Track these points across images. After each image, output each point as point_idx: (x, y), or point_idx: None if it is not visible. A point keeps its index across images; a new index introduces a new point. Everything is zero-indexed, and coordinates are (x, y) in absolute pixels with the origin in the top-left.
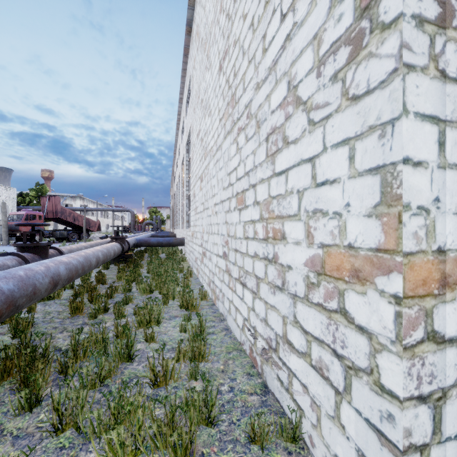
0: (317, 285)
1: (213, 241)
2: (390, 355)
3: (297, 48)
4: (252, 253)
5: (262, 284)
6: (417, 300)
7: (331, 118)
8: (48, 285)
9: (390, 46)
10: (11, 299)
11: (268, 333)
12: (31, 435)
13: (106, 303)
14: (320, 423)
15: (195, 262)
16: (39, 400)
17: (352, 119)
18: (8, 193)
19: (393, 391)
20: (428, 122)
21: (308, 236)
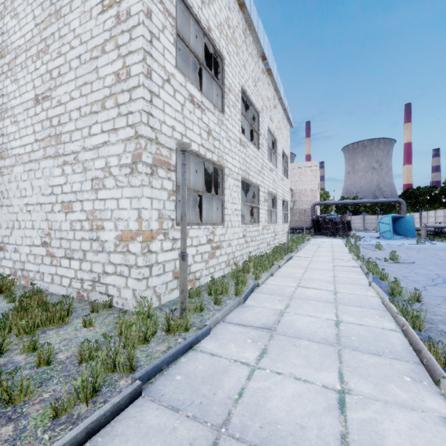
0: (119, 245)
1: (22, 235)
2: (140, 257)
3: (111, 152)
4: (79, 238)
5: (88, 253)
6: (146, 242)
7: (125, 188)
8: None
9: (140, 178)
10: None
11: (93, 276)
12: None
13: None
14: (121, 293)
15: None
16: None
17: (131, 192)
18: None
19: (140, 266)
20: (149, 198)
21: (116, 227)
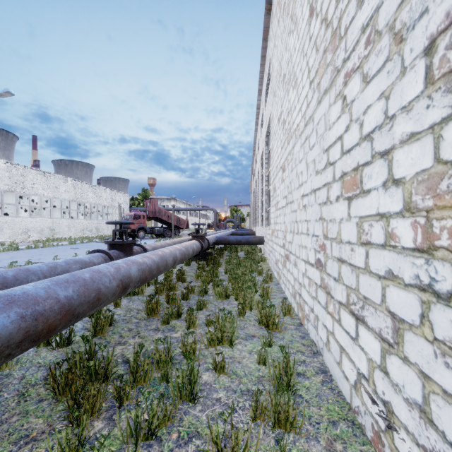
0: None
1: (299, 243)
2: None
3: None
4: (380, 271)
5: (411, 335)
6: None
7: None
8: (115, 288)
9: None
10: (67, 308)
11: (432, 443)
12: None
13: (179, 308)
14: None
15: (275, 264)
16: (82, 444)
17: None
18: (124, 198)
19: None
20: None
21: None
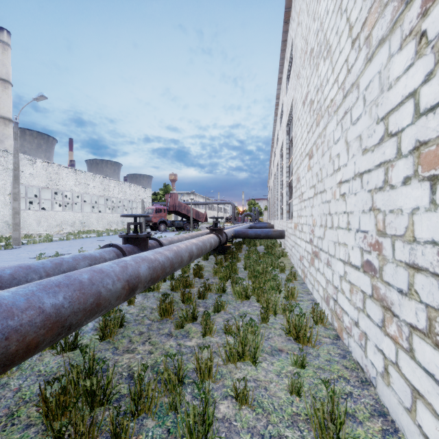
0: None
1: (334, 239)
2: None
3: None
4: None
5: None
6: None
7: None
8: (120, 291)
9: None
10: (54, 319)
11: None
12: None
13: (194, 310)
14: None
15: (299, 261)
16: None
17: None
18: (147, 193)
19: None
20: None
21: None
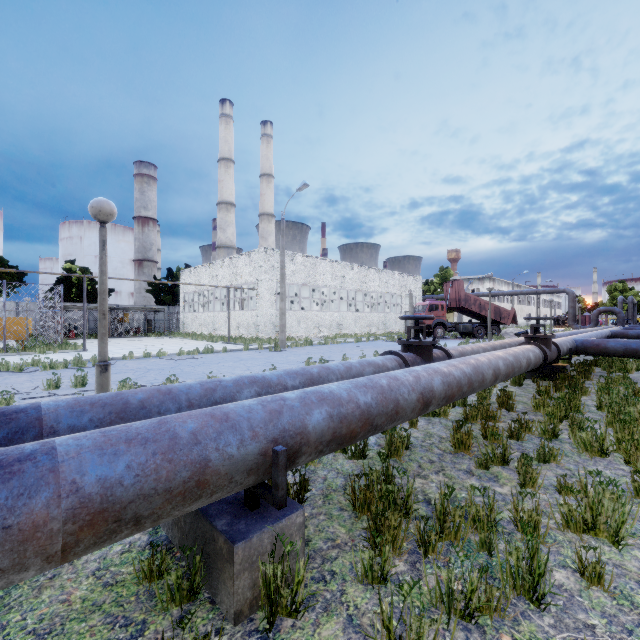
0: None
1: None
2: None
3: None
4: None
5: None
6: None
7: None
8: (415, 403)
9: None
10: (366, 416)
11: None
12: (362, 633)
13: (505, 450)
14: None
15: None
16: (384, 577)
17: None
18: (415, 283)
19: None
20: None
21: None
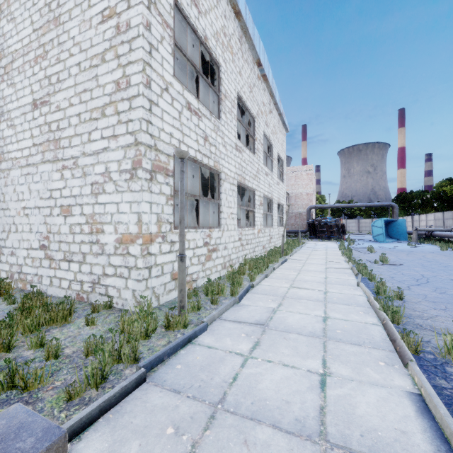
0: (119, 247)
1: (20, 238)
2: (140, 259)
3: (111, 157)
4: (79, 241)
5: (88, 256)
6: (145, 244)
7: (125, 193)
8: None
9: (140, 183)
10: None
11: (93, 278)
12: None
13: None
14: (121, 294)
15: None
16: None
17: (131, 196)
18: None
19: (140, 267)
20: (148, 203)
21: (116, 231)
